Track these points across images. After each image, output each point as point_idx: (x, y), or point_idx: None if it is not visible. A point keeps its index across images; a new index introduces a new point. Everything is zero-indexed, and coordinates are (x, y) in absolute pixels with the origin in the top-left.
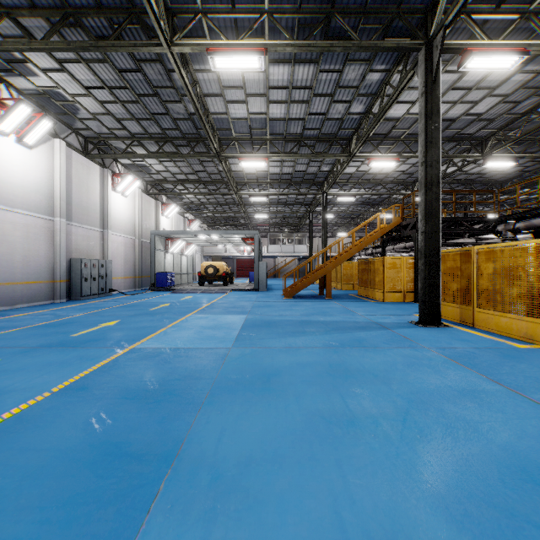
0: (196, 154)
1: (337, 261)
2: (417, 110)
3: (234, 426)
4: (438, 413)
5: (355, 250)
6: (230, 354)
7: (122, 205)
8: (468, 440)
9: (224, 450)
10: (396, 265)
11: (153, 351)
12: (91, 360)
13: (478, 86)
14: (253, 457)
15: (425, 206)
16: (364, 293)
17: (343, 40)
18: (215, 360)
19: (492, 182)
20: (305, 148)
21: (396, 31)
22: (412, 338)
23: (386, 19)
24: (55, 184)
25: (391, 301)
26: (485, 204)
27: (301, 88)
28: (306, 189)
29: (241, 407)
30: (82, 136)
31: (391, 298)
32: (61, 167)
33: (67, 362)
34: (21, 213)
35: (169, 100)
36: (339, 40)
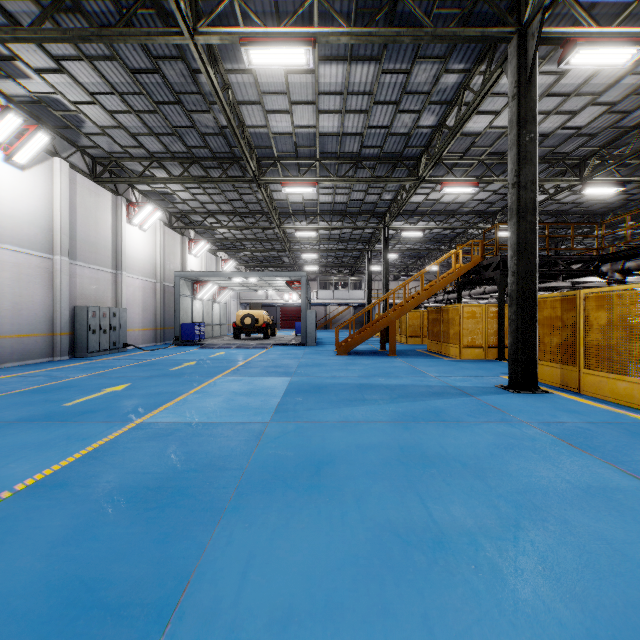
0: (229, 178)
1: (403, 309)
2: (501, 123)
3: (267, 550)
4: (562, 527)
5: (425, 295)
6: (268, 432)
7: (140, 241)
8: (617, 575)
9: (251, 596)
10: (475, 314)
11: (167, 427)
12: (82, 441)
13: (579, 91)
14: (294, 609)
15: (518, 239)
16: (435, 348)
17: (413, 28)
18: (247, 441)
19: (589, 214)
20: (362, 170)
21: (479, 19)
22: (504, 409)
23: (466, 3)
24: (54, 214)
25: (470, 359)
26: (579, 241)
27: (359, 93)
28: (364, 222)
29: (279, 515)
30: (89, 155)
31: (469, 354)
32: (62, 193)
33: (48, 443)
34: (11, 250)
35: (195, 110)
36: (408, 28)
